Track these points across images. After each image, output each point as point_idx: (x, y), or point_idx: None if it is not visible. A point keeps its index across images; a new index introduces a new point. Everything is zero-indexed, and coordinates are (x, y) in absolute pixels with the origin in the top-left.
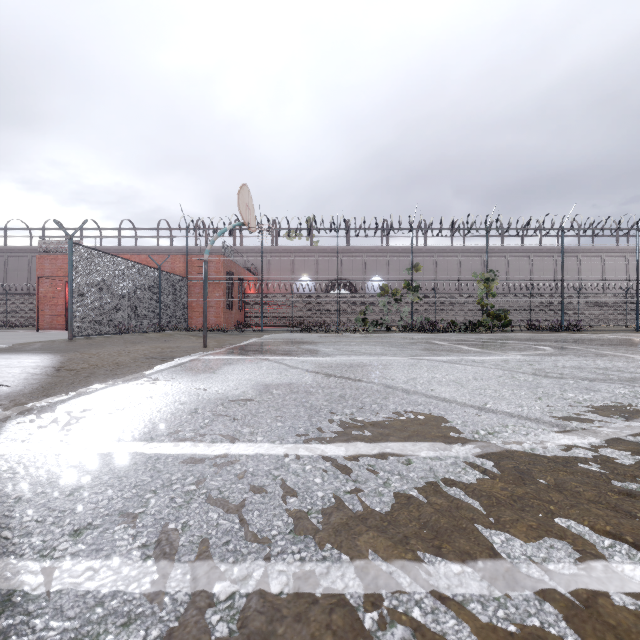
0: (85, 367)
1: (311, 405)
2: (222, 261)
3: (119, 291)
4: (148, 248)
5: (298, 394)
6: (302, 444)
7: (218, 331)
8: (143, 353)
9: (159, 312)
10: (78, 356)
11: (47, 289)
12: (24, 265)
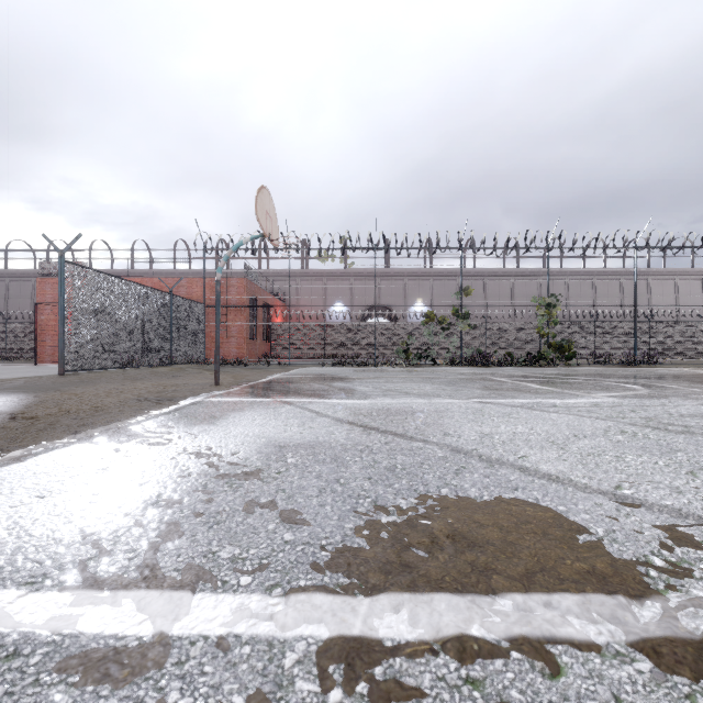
0: (51, 414)
1: (344, 489)
2: (245, 285)
3: (122, 318)
4: (164, 271)
5: (324, 465)
6: (325, 597)
7: (239, 364)
8: (138, 393)
9: (171, 343)
10: (55, 397)
11: (48, 317)
12: (27, 291)
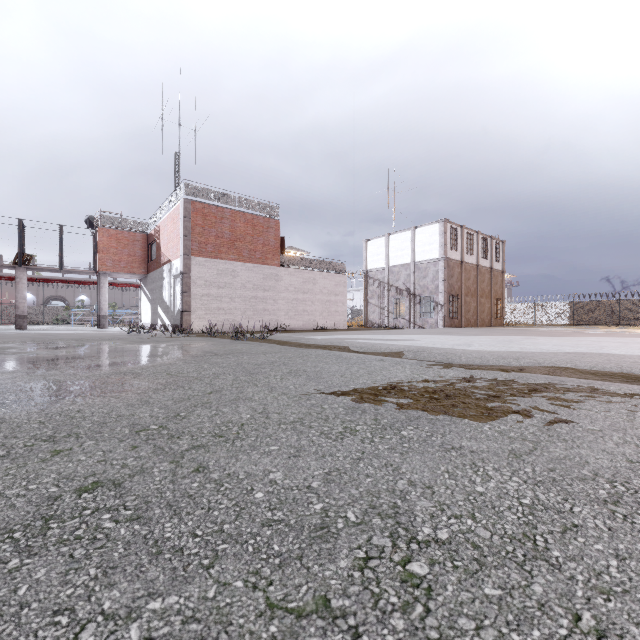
0: None
1: None
2: None
3: None
4: None
5: None
6: None
7: None
8: None
9: None
10: None
11: None
12: None
